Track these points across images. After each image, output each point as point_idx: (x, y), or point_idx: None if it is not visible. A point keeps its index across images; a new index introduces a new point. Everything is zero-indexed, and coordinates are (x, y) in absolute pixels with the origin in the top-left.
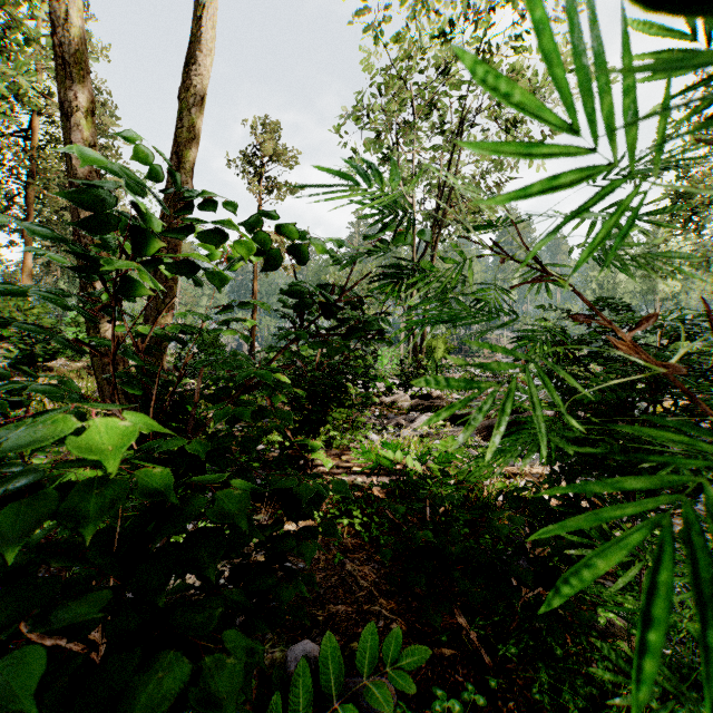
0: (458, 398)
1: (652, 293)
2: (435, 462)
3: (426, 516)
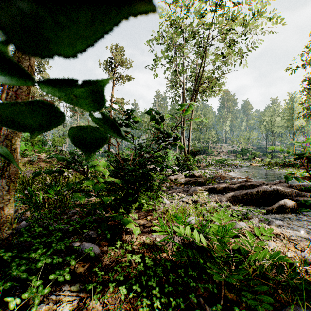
0: (209, 176)
1: (291, 126)
2: (215, 236)
3: (214, 292)
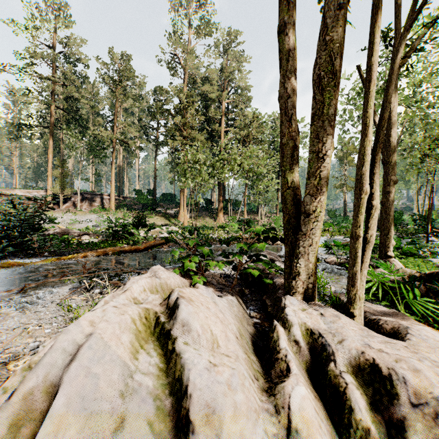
0: None
1: None
2: None
3: None
